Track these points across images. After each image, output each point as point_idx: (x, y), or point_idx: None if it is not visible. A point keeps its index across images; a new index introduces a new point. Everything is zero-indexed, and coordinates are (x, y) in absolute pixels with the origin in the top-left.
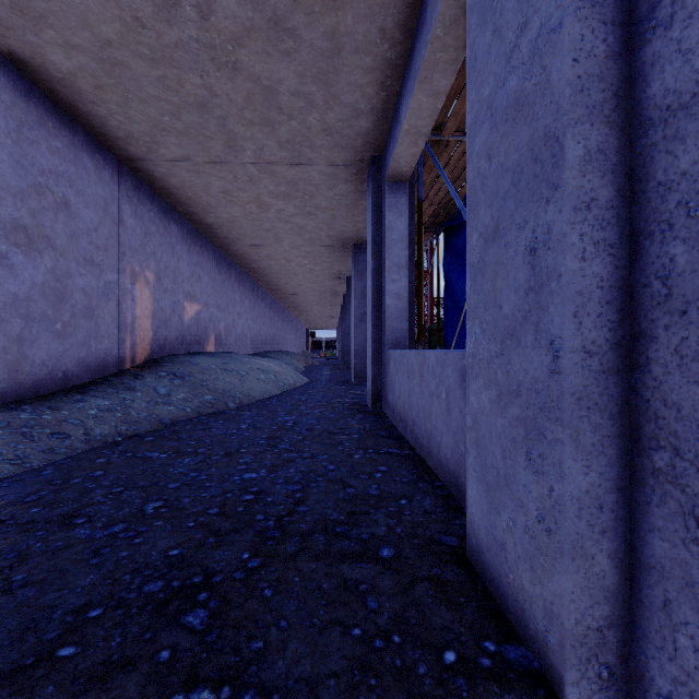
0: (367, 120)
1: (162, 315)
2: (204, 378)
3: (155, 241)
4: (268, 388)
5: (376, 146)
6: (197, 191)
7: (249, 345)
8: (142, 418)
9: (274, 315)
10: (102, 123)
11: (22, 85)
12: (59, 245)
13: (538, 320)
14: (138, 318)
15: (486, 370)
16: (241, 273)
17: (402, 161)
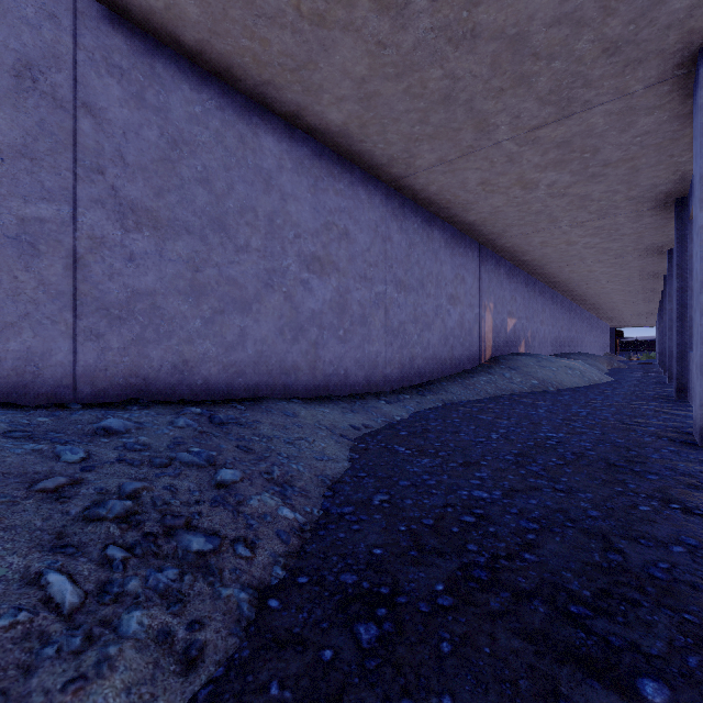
0: (666, 186)
1: (496, 329)
2: (528, 370)
3: (493, 283)
4: (575, 381)
5: (678, 194)
6: (521, 246)
7: (549, 348)
8: (504, 388)
9: (572, 317)
10: (478, 232)
11: (452, 231)
12: (461, 300)
13: (697, 343)
14: (486, 332)
15: (694, 359)
16: (543, 287)
17: None
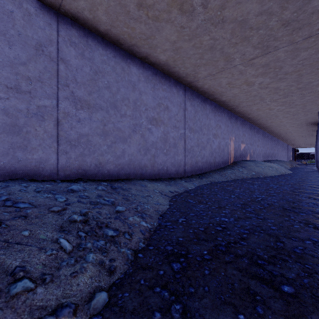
0: (316, 82)
1: (235, 149)
2: (250, 168)
3: (234, 128)
4: (273, 173)
5: None
6: (247, 111)
7: (261, 157)
8: (239, 176)
9: (272, 143)
10: (227, 105)
11: (215, 105)
12: (219, 136)
13: None
14: (231, 150)
15: None
16: (258, 129)
17: None
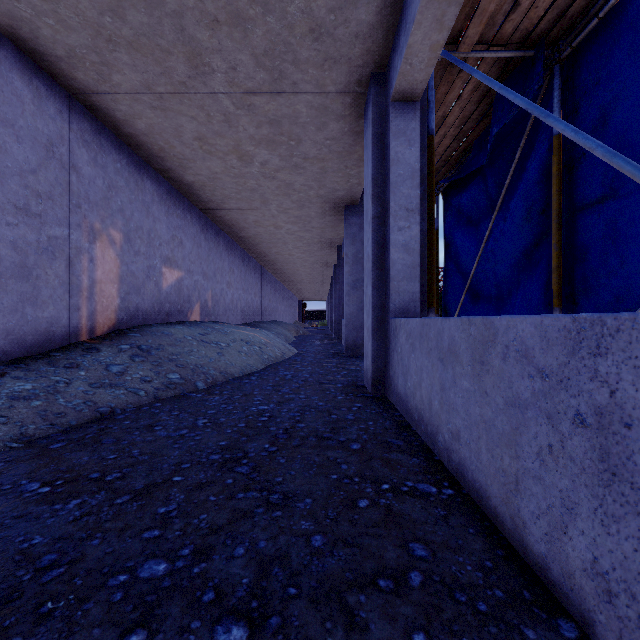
0: (368, 8)
1: (132, 280)
2: (175, 351)
3: (123, 197)
4: (250, 362)
5: (378, 57)
6: (168, 139)
7: (239, 315)
8: (70, 408)
9: (266, 286)
10: (32, 33)
11: None
12: None
13: None
14: (98, 282)
15: None
16: (231, 242)
17: (416, 60)
